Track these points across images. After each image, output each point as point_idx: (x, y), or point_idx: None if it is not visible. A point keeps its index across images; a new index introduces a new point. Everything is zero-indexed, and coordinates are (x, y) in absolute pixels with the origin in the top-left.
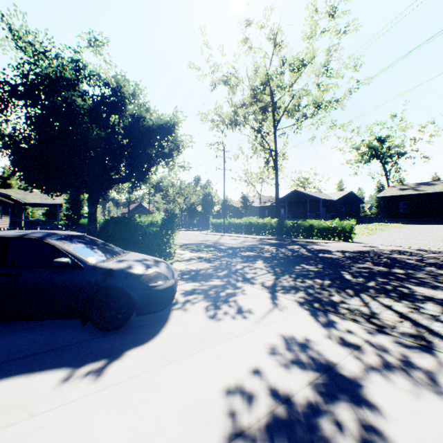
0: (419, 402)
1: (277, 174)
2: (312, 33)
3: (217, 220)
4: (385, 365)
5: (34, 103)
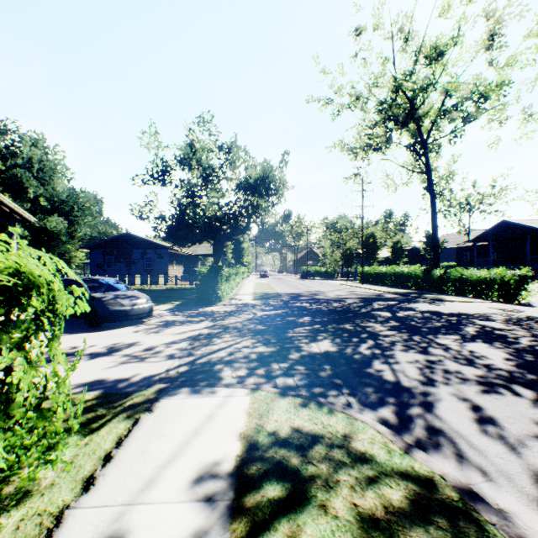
0: (107, 362)
1: (435, 204)
2: (444, 7)
3: (365, 268)
4: (135, 356)
5: (162, 184)
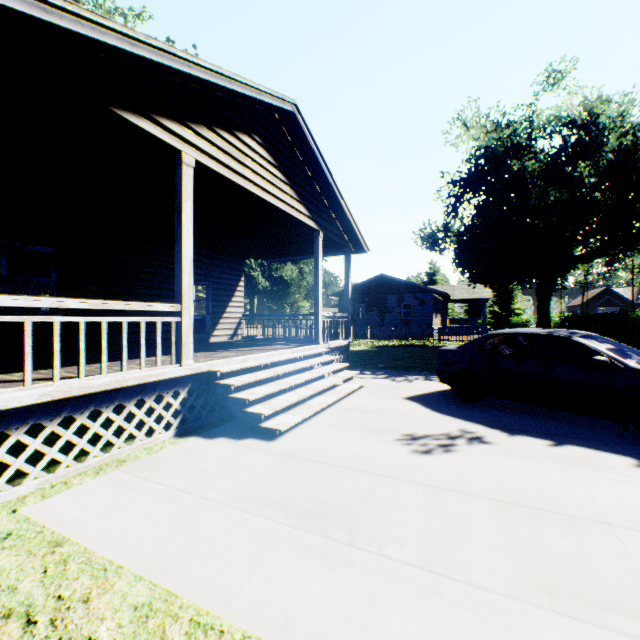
0: None
1: None
2: None
3: None
4: None
5: (484, 190)
